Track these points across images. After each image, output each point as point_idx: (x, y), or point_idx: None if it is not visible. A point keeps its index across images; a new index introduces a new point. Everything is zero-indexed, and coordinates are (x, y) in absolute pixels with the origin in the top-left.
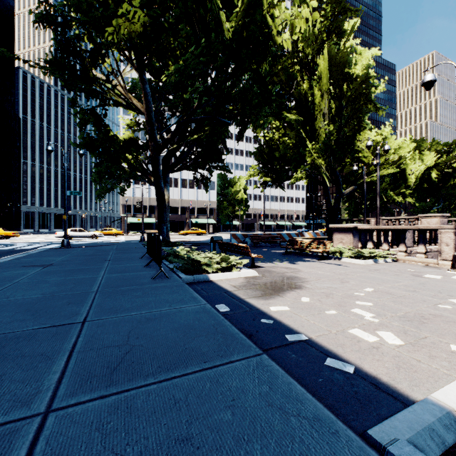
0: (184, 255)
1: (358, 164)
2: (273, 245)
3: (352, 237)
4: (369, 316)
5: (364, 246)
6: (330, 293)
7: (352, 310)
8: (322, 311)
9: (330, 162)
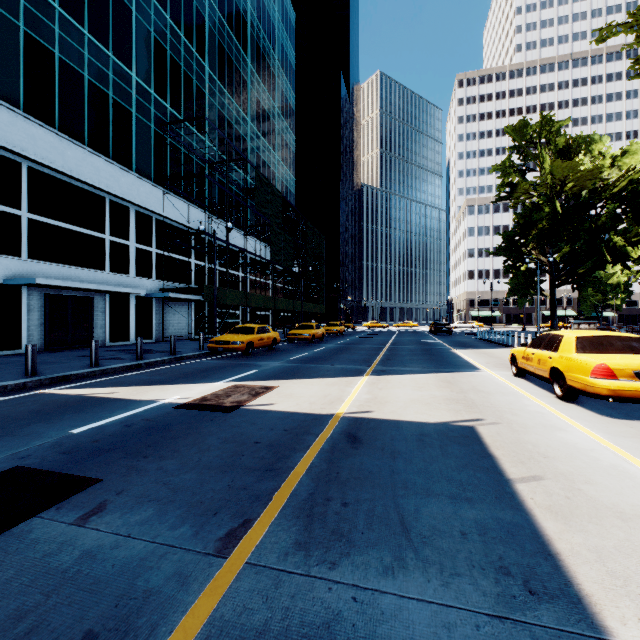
0: None
1: None
2: None
3: None
4: None
5: None
6: None
7: None
8: None
9: None
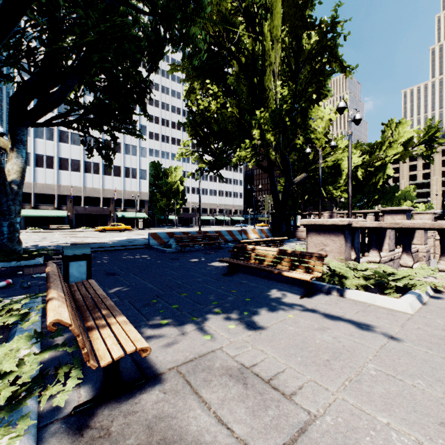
0: None
1: (309, 148)
2: (210, 248)
3: (344, 242)
4: None
5: (357, 255)
6: None
7: None
8: None
9: (280, 142)
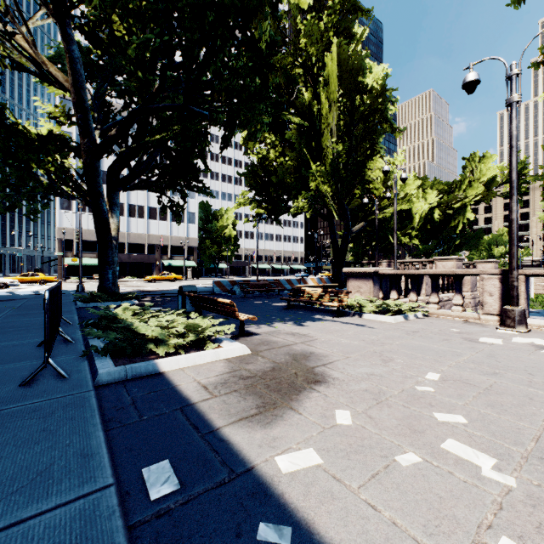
0: (128, 318)
1: (368, 197)
2: (270, 295)
3: (372, 285)
4: (487, 466)
5: (385, 295)
6: (379, 393)
7: (444, 446)
8: (390, 459)
9: (338, 191)
